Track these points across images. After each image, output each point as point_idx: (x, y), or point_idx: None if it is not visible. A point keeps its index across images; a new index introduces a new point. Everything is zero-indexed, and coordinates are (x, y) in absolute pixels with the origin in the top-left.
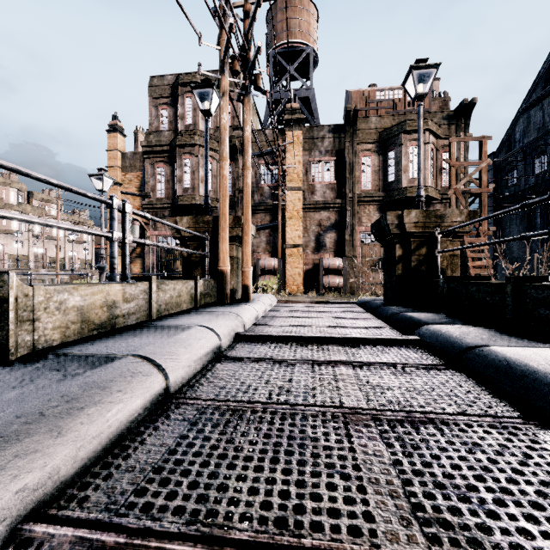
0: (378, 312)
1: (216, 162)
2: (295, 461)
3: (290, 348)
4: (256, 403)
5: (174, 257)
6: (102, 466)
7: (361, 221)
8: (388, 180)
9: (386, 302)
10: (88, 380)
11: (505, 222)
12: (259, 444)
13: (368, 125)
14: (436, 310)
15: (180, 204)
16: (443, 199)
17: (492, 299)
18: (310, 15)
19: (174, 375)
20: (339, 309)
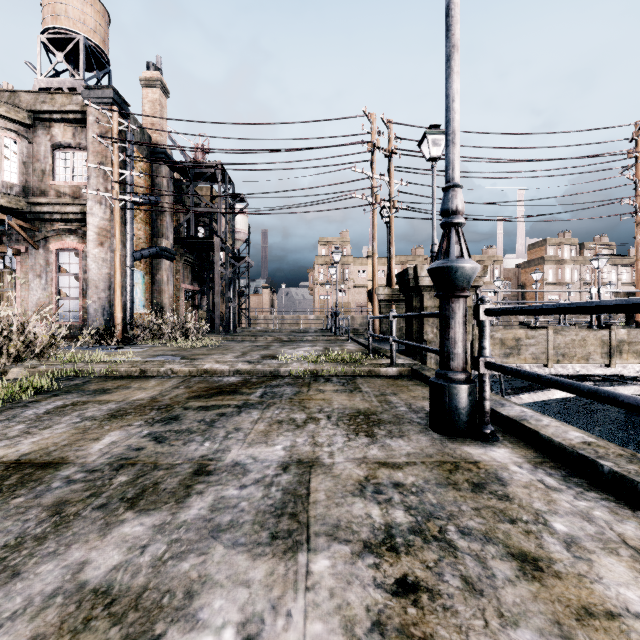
0: None
1: None
2: None
3: None
4: None
5: None
6: None
7: None
8: None
9: None
10: None
11: None
12: None
13: None
14: None
15: None
16: None
17: None
18: None
19: None
20: None
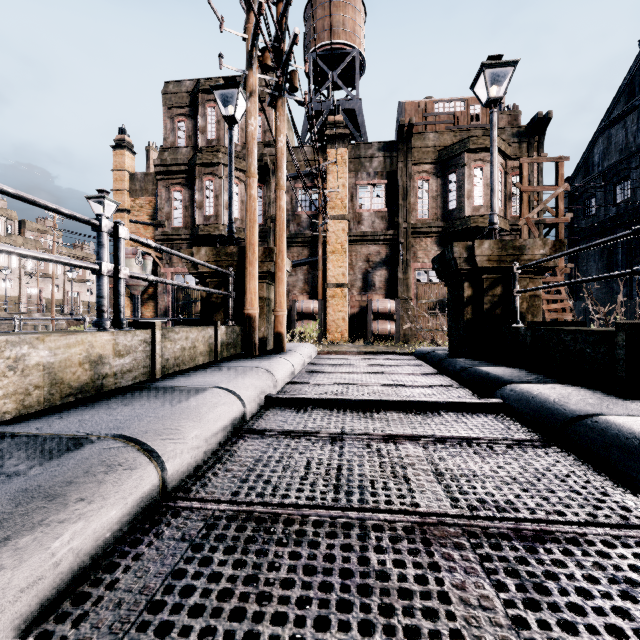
0: (443, 366)
1: (244, 185)
2: (355, 624)
3: (337, 416)
4: (292, 506)
5: (194, 298)
6: (38, 635)
7: (416, 256)
8: (449, 207)
9: (451, 353)
10: (31, 484)
11: (582, 258)
12: (297, 587)
13: (425, 143)
14: (516, 364)
15: (201, 235)
16: (513, 231)
17: (595, 351)
18: (356, 11)
19: (174, 463)
20: (393, 362)
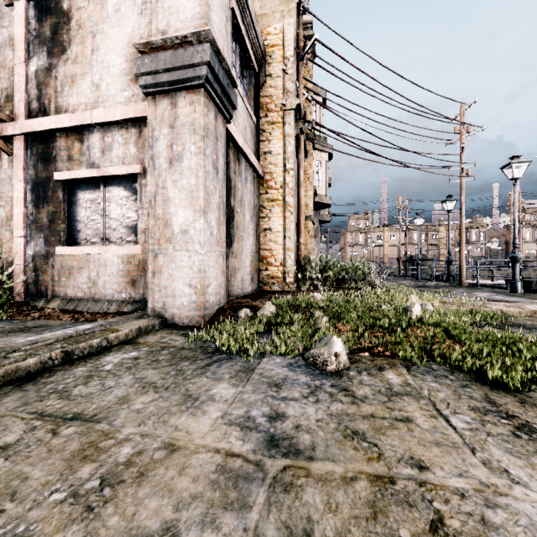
0: None
1: None
2: None
3: None
4: None
5: None
6: None
7: None
8: None
9: None
10: None
11: None
12: None
13: None
14: None
15: None
16: None
17: None
18: None
19: None
20: None
